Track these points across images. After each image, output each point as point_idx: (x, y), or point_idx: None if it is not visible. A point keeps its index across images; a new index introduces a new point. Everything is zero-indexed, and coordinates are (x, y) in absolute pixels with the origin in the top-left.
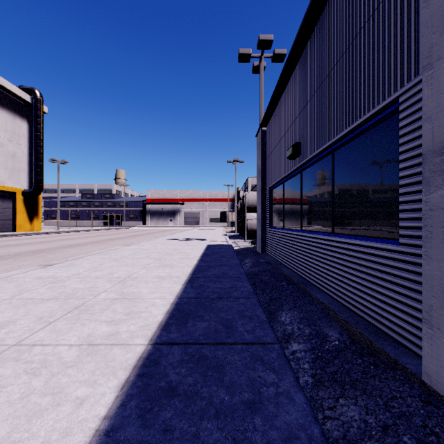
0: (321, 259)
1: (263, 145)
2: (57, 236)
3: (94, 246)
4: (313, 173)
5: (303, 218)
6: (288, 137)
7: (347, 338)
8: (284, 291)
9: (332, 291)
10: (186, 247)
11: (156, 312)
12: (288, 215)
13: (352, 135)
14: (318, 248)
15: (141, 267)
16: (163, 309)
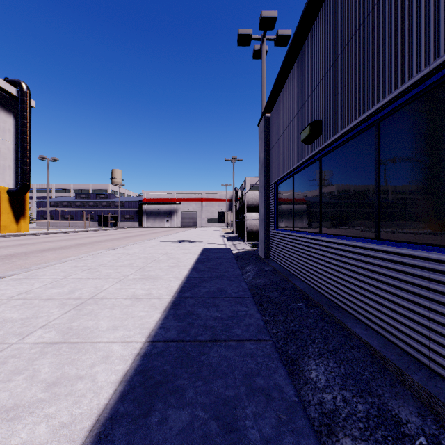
0: (358, 276)
1: (267, 134)
2: (43, 237)
3: (77, 249)
4: (339, 157)
5: (323, 217)
6: (302, 117)
7: (437, 428)
8: (305, 319)
9: (380, 325)
10: (179, 251)
11: (103, 379)
12: (299, 214)
13: (423, 86)
14: (351, 259)
15: (116, 280)
16: (118, 371)
